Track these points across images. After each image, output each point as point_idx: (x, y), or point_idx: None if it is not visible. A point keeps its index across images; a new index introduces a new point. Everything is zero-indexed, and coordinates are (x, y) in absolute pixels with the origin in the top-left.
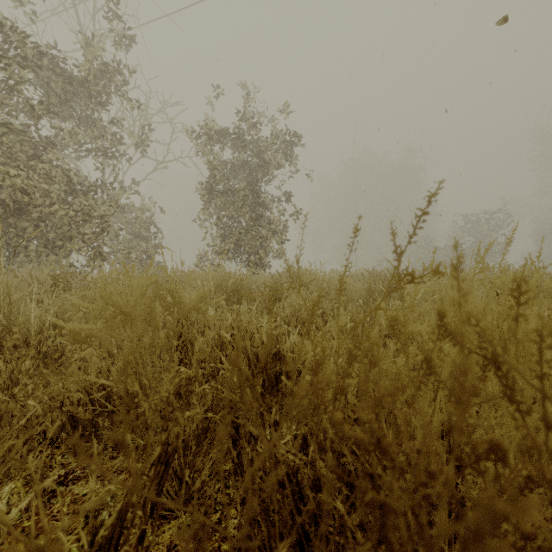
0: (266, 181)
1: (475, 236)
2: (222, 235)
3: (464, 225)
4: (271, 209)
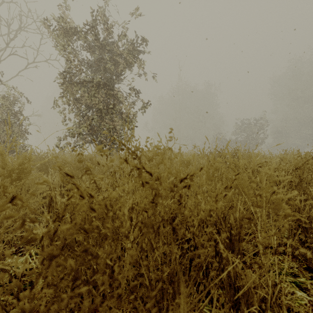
0: (118, 79)
1: (246, 133)
2: (80, 121)
3: (240, 127)
4: (122, 101)
